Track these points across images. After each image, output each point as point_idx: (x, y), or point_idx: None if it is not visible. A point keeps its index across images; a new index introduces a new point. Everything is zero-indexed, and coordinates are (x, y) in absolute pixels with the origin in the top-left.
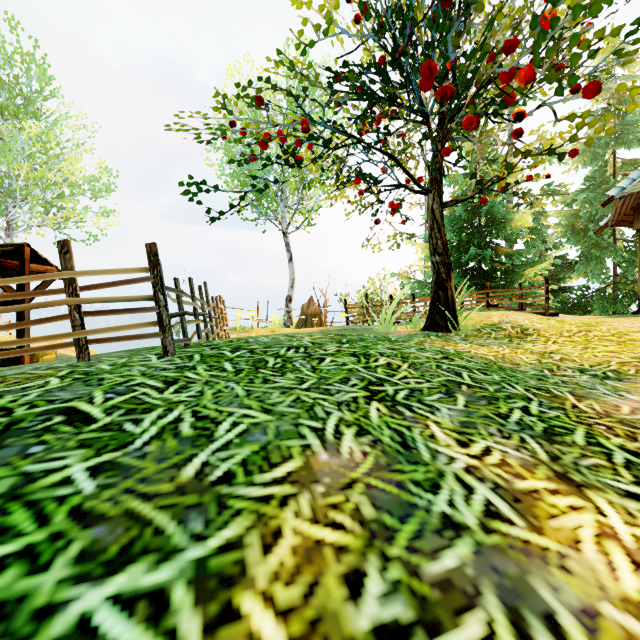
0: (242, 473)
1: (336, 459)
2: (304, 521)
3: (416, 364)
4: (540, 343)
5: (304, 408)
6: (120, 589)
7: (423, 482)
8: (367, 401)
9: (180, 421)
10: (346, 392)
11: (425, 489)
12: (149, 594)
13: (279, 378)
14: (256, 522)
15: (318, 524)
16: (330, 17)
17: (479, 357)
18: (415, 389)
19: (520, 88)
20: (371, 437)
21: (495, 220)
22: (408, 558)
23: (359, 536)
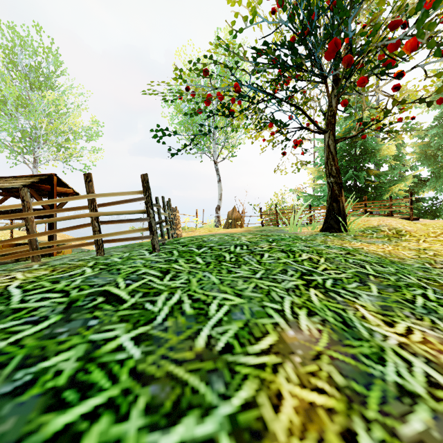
0: (238, 345)
1: (300, 335)
2: (295, 386)
3: (329, 258)
4: (413, 242)
5: (263, 293)
6: (182, 437)
7: (371, 355)
8: (306, 288)
9: (182, 302)
10: (288, 281)
11: (374, 361)
12: (204, 442)
13: (238, 269)
14: (261, 385)
15: (306, 389)
16: (254, 11)
17: (372, 253)
18: (337, 279)
19: (399, 54)
20: (319, 317)
21: (367, 150)
22: (383, 420)
23: (340, 400)
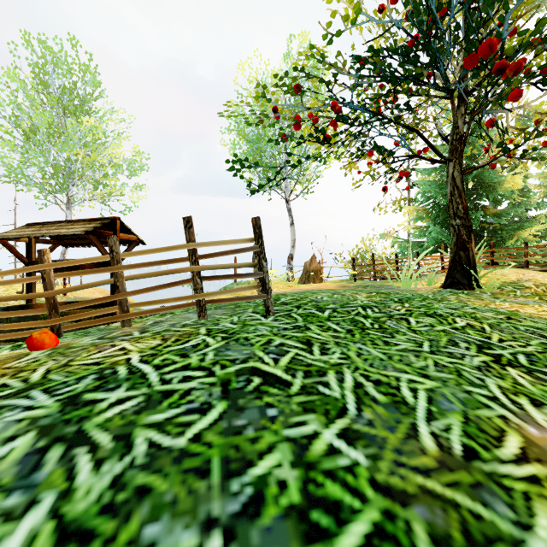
0: (479, 447)
1: None
2: None
3: (494, 325)
4: None
5: (453, 373)
6: None
7: None
8: (500, 366)
9: (362, 385)
10: (470, 356)
11: None
12: None
13: (394, 340)
14: None
15: None
16: (358, 9)
17: (538, 317)
18: (527, 353)
19: None
20: None
21: (482, 183)
22: None
23: None
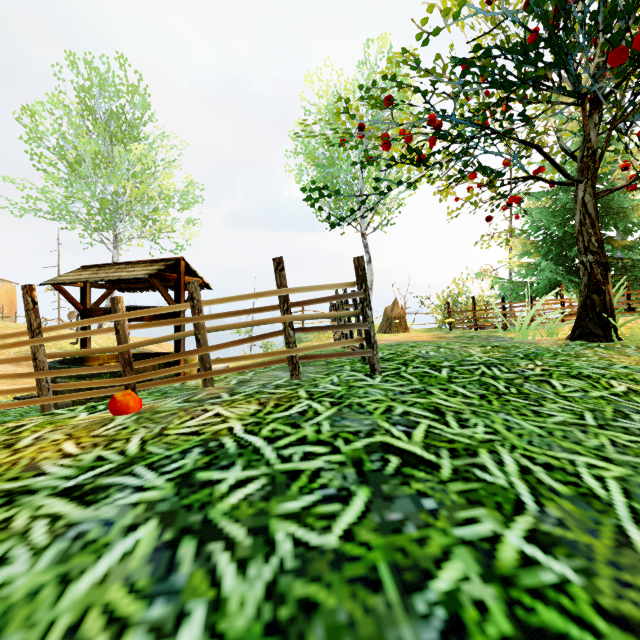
0: None
1: None
2: None
3: None
4: None
5: None
6: None
7: None
8: None
9: (530, 470)
10: None
11: None
12: None
13: (544, 409)
14: None
15: None
16: (463, 2)
17: None
18: None
19: None
20: None
21: (609, 209)
22: None
23: None
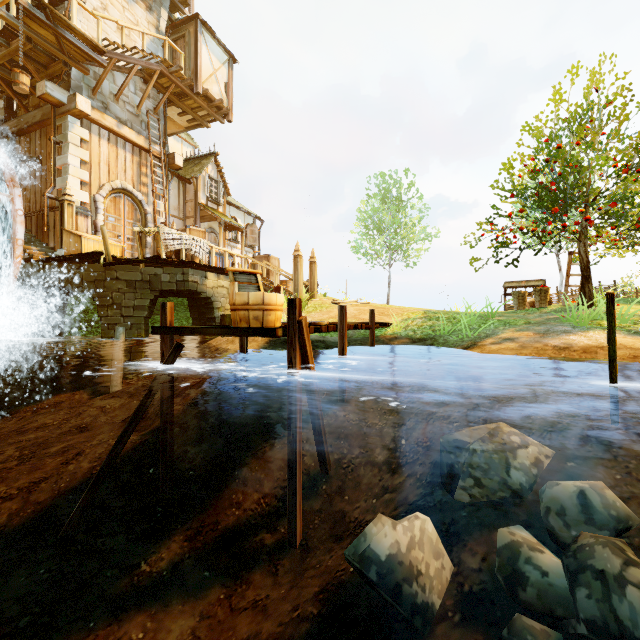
0: None
1: None
2: None
3: None
4: None
5: None
6: None
7: None
8: None
9: None
10: None
11: None
12: None
13: None
14: None
15: None
16: None
17: None
18: None
19: None
20: None
21: None
22: None
23: None
